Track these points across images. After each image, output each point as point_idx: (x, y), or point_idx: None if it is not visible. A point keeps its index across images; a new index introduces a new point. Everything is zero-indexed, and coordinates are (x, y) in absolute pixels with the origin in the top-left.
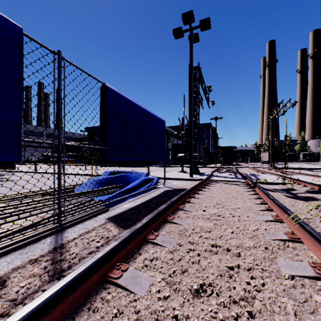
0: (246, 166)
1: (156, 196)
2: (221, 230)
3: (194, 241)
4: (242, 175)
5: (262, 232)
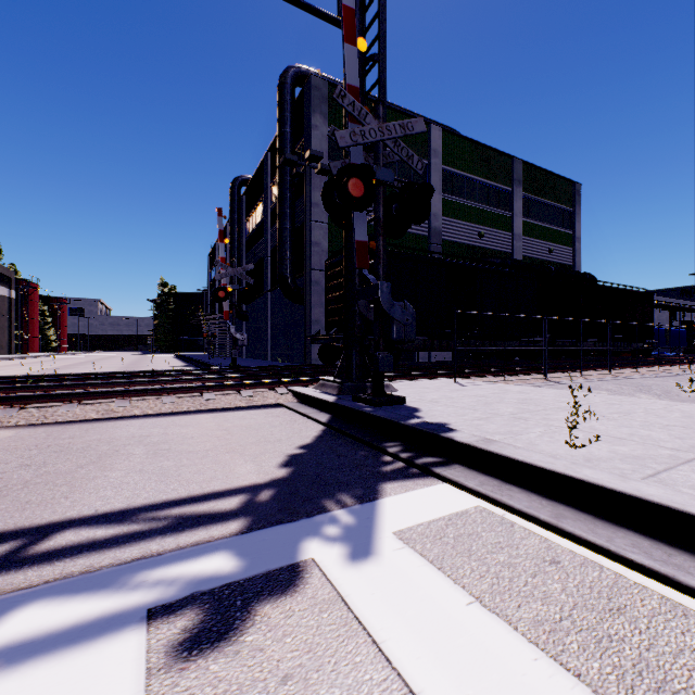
0: None
1: None
2: None
3: None
4: None
5: None
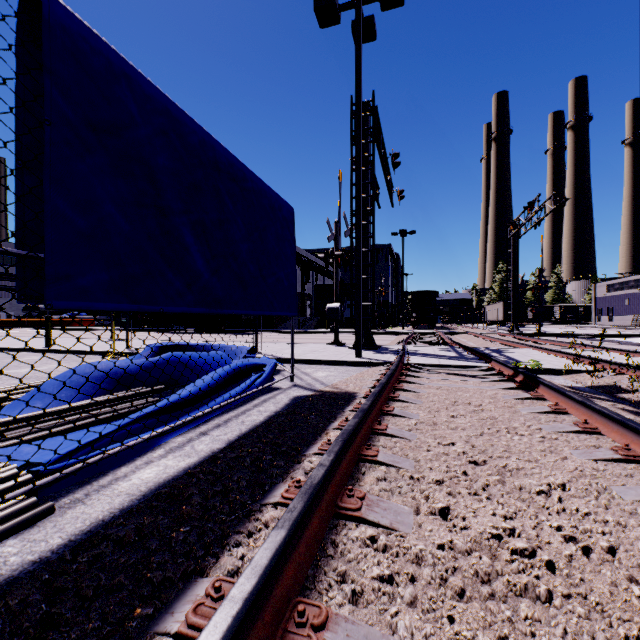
0: (463, 331)
1: (263, 423)
2: None
3: None
4: (473, 351)
5: None
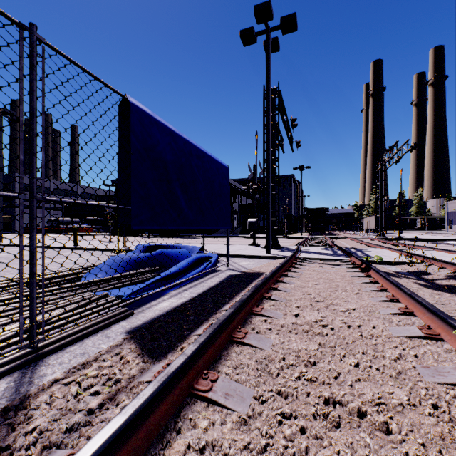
0: (344, 237)
1: (214, 286)
2: (336, 360)
3: (289, 391)
4: (343, 250)
5: (413, 365)
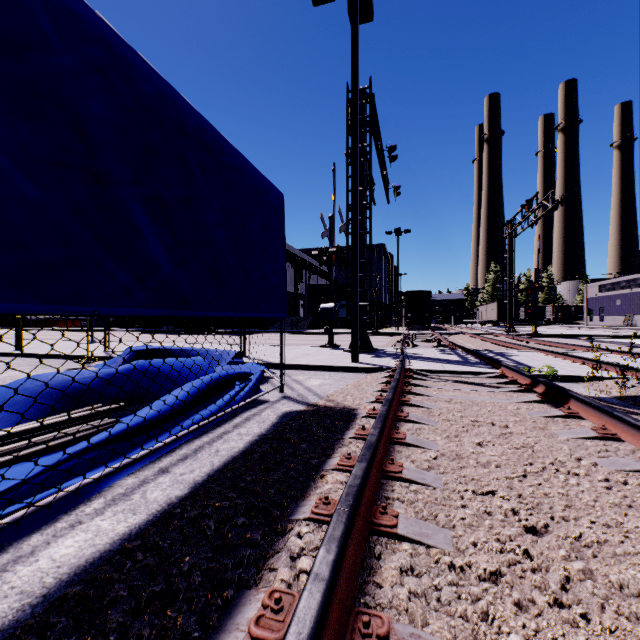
0: (458, 332)
1: (241, 455)
2: None
3: None
4: (477, 354)
5: None
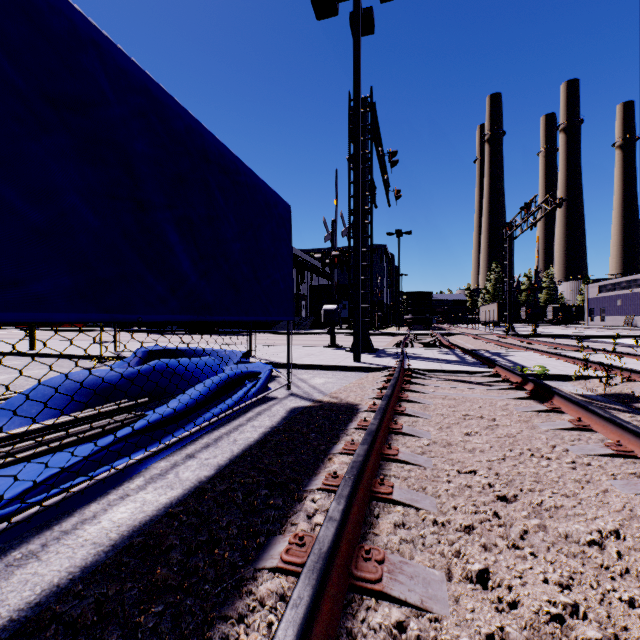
0: (459, 332)
1: (257, 443)
2: None
3: None
4: (474, 354)
5: None
